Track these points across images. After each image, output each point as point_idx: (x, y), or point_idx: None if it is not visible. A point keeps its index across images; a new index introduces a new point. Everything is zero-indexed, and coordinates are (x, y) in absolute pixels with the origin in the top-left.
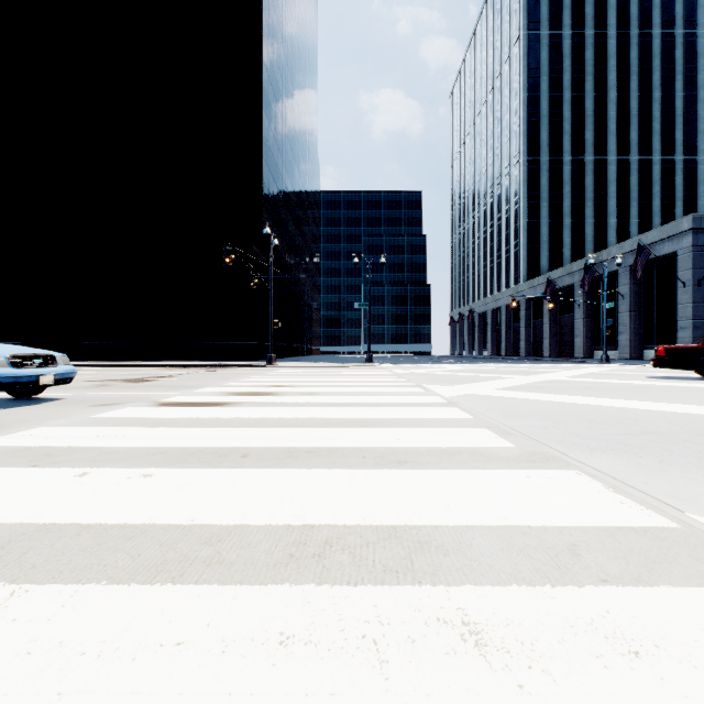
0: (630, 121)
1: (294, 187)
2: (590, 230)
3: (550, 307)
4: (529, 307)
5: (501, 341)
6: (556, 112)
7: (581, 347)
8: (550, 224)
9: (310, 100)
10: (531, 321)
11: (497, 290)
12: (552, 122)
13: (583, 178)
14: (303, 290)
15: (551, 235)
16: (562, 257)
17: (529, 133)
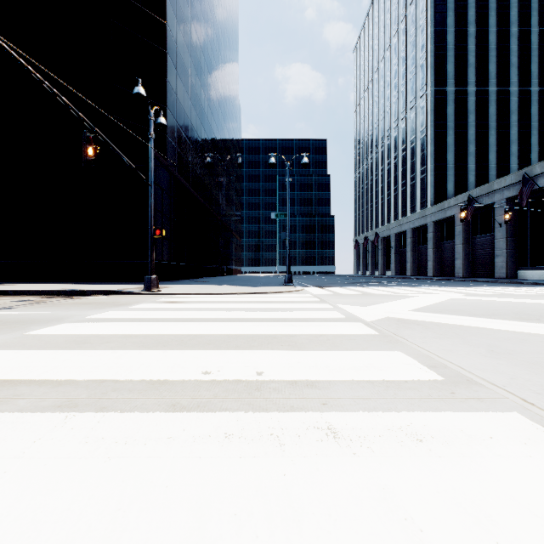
0: (531, 54)
1: (212, 111)
2: (493, 157)
3: (506, 218)
4: (437, 229)
5: (404, 262)
6: (461, 45)
7: (503, 266)
8: (456, 151)
9: (231, 43)
10: (439, 243)
11: (402, 216)
12: (458, 55)
13: (487, 108)
14: (222, 214)
15: (457, 162)
16: (467, 183)
17: (436, 65)
